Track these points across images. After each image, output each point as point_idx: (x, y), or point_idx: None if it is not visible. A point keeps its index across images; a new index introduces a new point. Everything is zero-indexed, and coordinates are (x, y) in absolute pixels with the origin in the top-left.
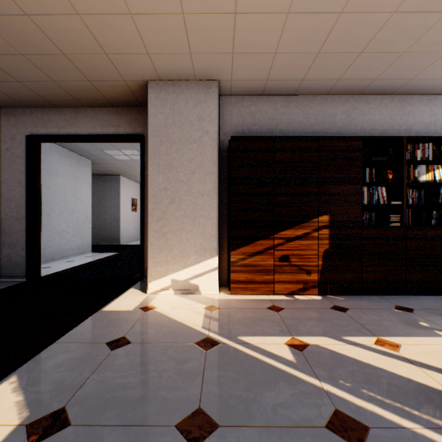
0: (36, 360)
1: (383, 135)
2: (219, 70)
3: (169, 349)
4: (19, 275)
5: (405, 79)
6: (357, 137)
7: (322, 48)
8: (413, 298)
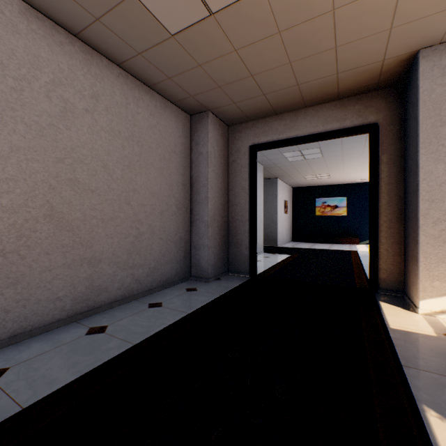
0: (420, 389)
1: None
2: None
3: None
4: (243, 272)
5: None
6: None
7: None
8: None
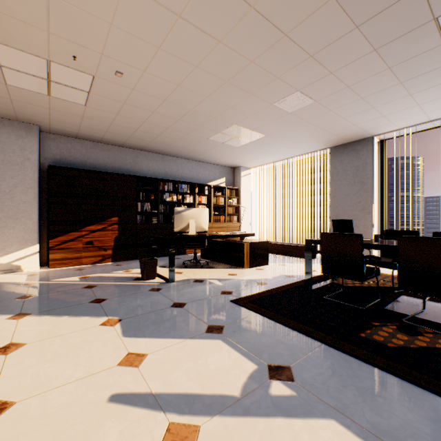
0: None
1: (154, 174)
2: (40, 122)
3: (3, 289)
4: None
5: (160, 149)
6: (134, 176)
7: (108, 131)
8: (161, 258)
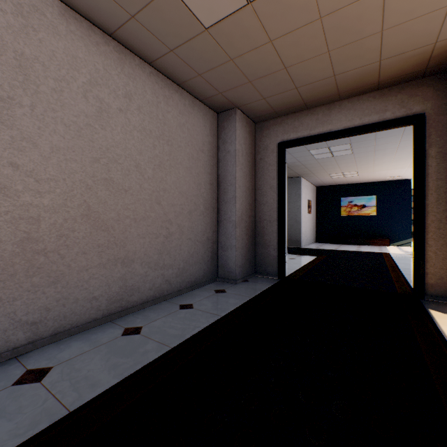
0: None
1: None
2: None
3: None
4: (271, 274)
5: None
6: None
7: None
8: None
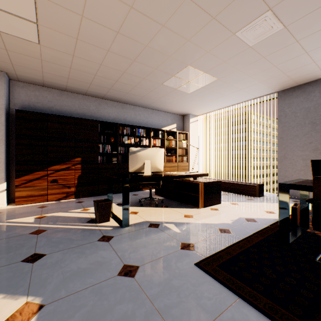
0: None
1: (114, 120)
2: (5, 68)
3: None
4: None
5: (119, 97)
6: (96, 120)
7: (70, 77)
8: (120, 194)
